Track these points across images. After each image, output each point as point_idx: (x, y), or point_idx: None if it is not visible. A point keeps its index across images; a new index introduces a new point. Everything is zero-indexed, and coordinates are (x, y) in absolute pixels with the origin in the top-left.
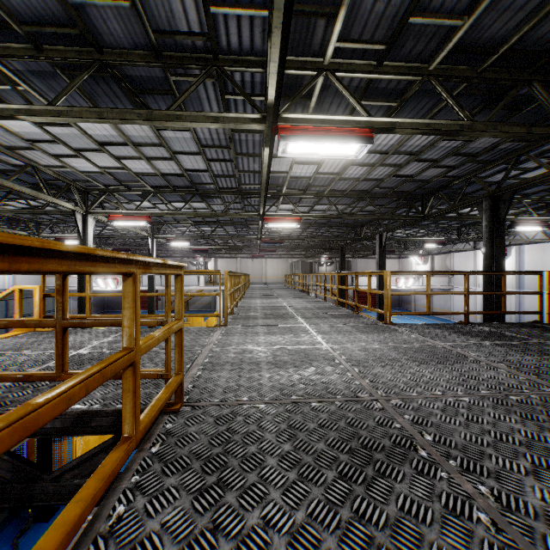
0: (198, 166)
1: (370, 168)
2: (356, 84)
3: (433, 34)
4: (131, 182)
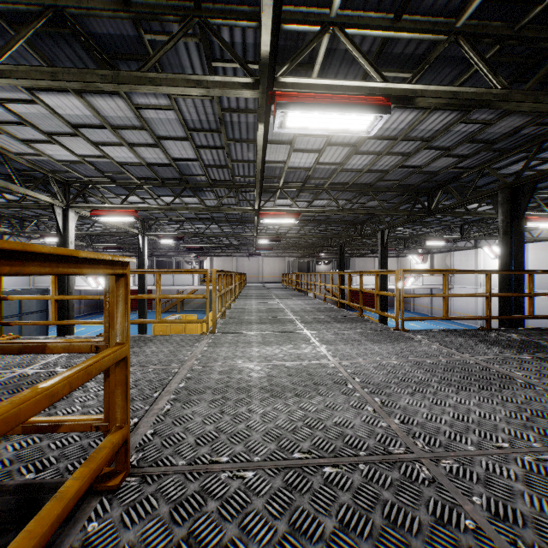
0: (186, 154)
1: (376, 158)
2: (367, 48)
3: None
4: (115, 173)
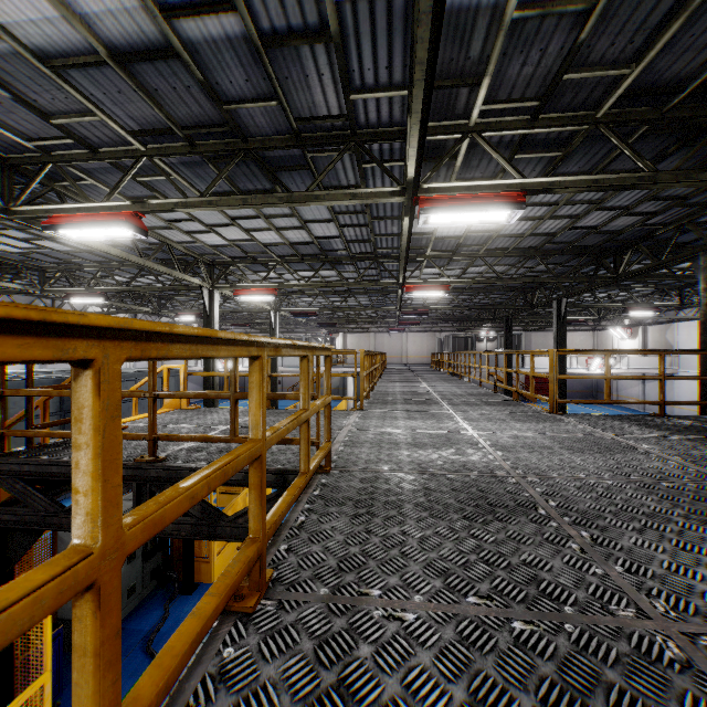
0: (329, 233)
1: (537, 222)
2: (508, 139)
3: (596, 83)
4: (258, 253)
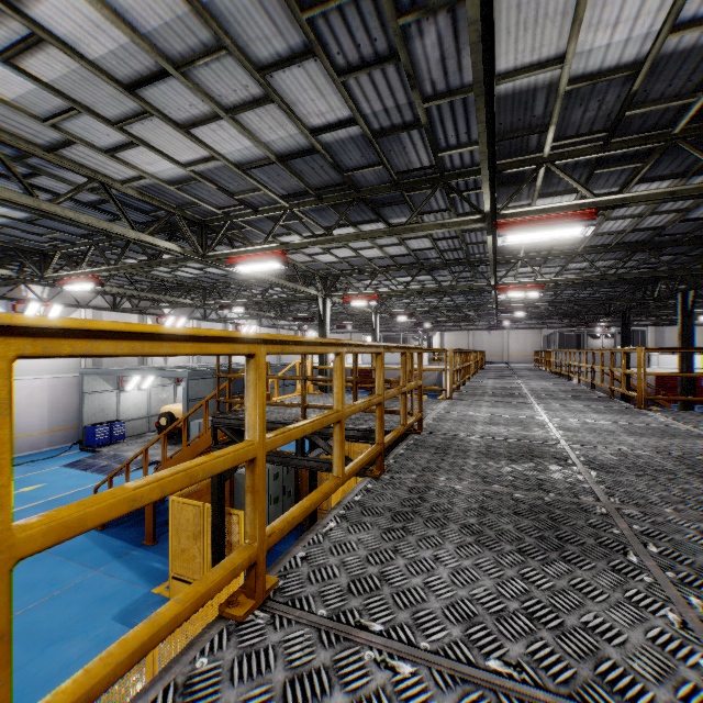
0: (424, 245)
1: (637, 219)
2: (585, 160)
3: (663, 111)
4: (363, 266)
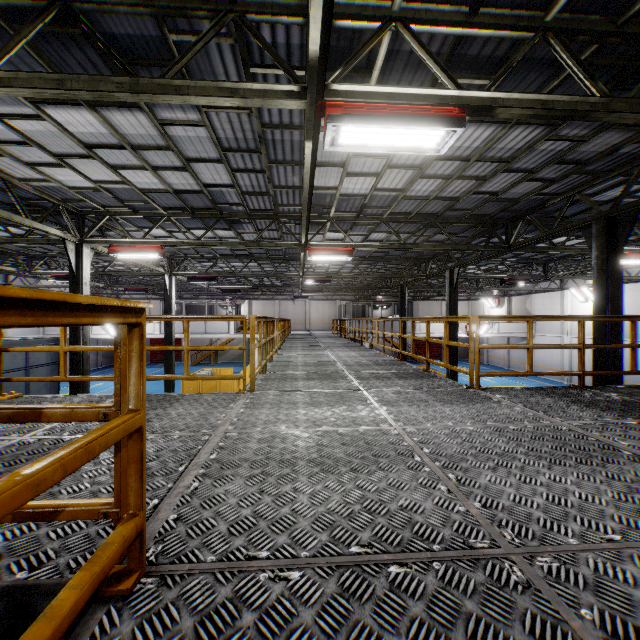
0: (220, 179)
1: (444, 182)
2: (436, 49)
3: None
4: (137, 202)
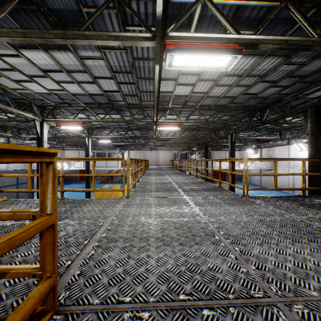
0: (112, 88)
1: (228, 88)
2: (225, 14)
3: None
4: (70, 100)
